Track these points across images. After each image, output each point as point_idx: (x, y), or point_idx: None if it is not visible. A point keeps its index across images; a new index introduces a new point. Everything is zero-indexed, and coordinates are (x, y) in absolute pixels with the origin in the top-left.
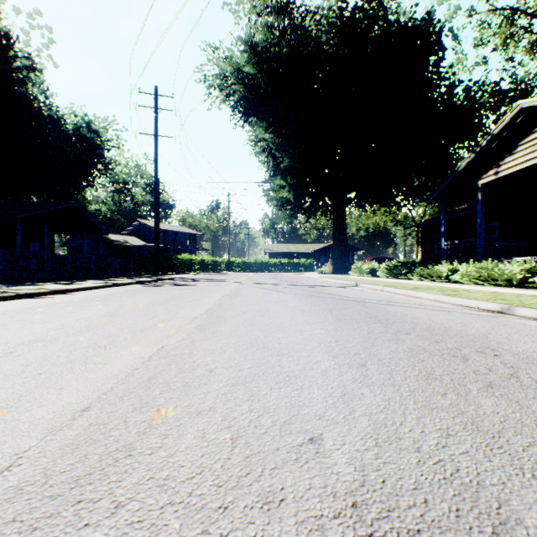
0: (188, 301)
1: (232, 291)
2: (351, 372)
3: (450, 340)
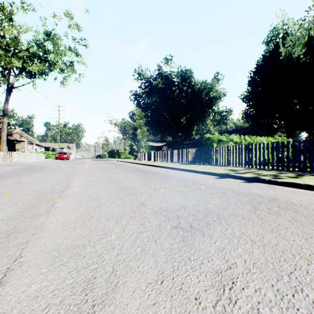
0: (96, 179)
1: (50, 206)
2: (45, 171)
3: (2, 174)
